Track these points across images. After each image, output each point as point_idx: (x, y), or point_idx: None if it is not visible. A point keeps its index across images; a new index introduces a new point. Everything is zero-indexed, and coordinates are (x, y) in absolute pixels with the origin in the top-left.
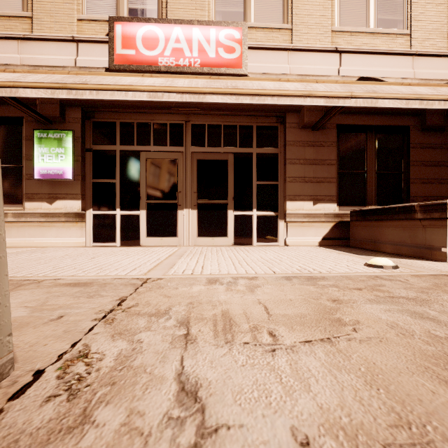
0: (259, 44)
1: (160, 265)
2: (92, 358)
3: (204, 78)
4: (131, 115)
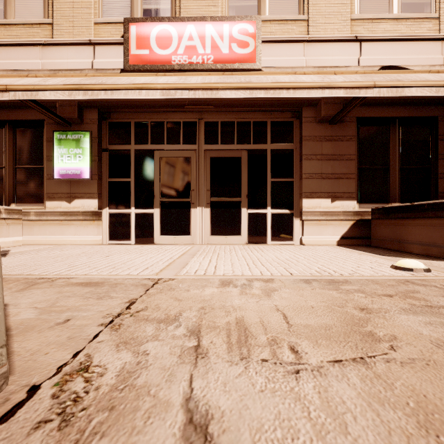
0: (273, 37)
1: (172, 264)
2: (93, 372)
3: (217, 74)
4: (146, 115)
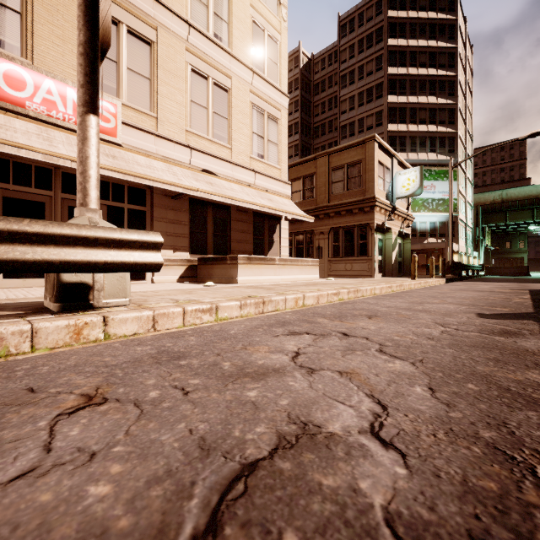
0: (131, 123)
1: None
2: None
3: None
4: None
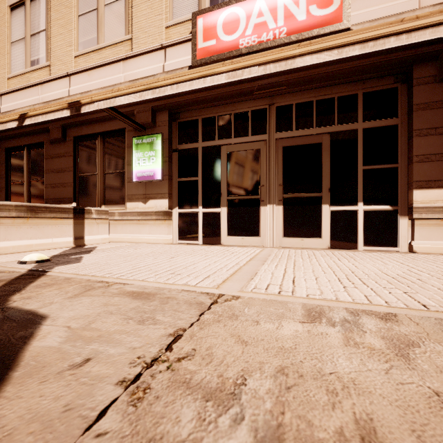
0: None
1: (238, 273)
2: None
3: (291, 47)
4: (213, 109)
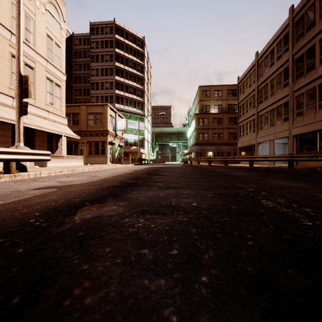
0: None
1: None
2: None
3: None
4: None
